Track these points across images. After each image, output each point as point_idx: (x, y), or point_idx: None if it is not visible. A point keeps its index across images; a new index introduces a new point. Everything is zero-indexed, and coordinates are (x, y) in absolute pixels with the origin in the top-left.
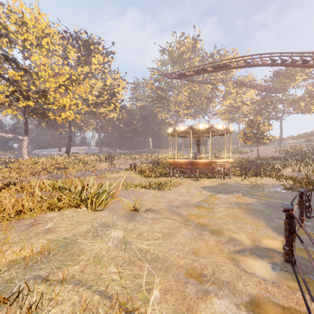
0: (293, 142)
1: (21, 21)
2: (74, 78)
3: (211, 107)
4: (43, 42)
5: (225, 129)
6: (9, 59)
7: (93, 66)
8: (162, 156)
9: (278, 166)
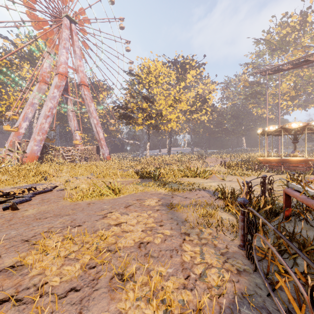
0: None
1: (148, 71)
2: (177, 98)
3: None
4: (159, 79)
5: None
6: (145, 98)
7: (187, 80)
8: (254, 155)
9: None
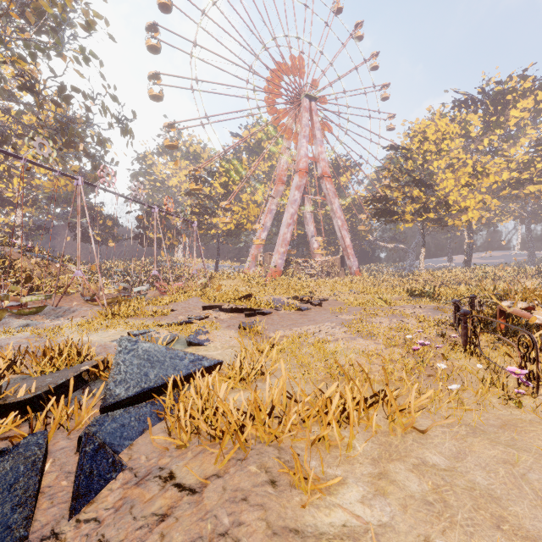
0: None
1: (423, 138)
2: (480, 170)
3: None
4: (443, 145)
5: None
6: (417, 183)
7: (511, 122)
8: None
9: None
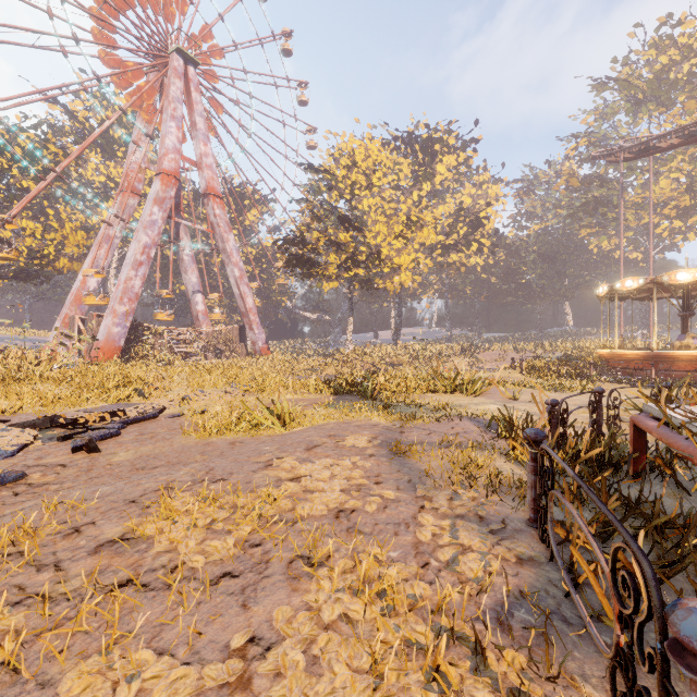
0: None
1: (351, 162)
2: (414, 219)
3: None
4: (374, 178)
5: None
6: (344, 221)
7: (438, 179)
8: (592, 344)
9: None
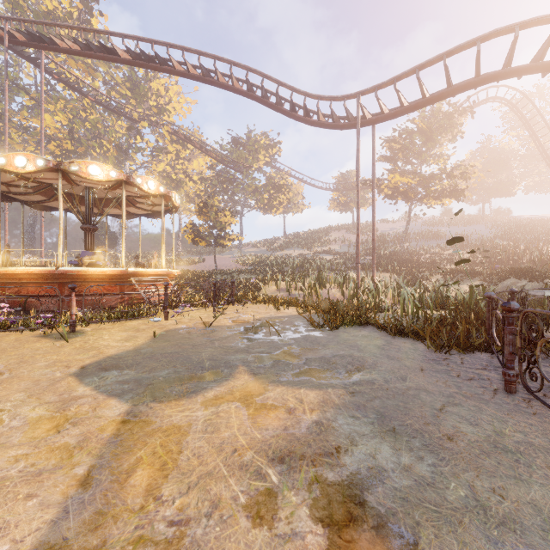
0: (254, 250)
1: None
2: None
3: (126, 169)
4: None
5: (163, 196)
6: None
7: None
8: None
9: (254, 283)
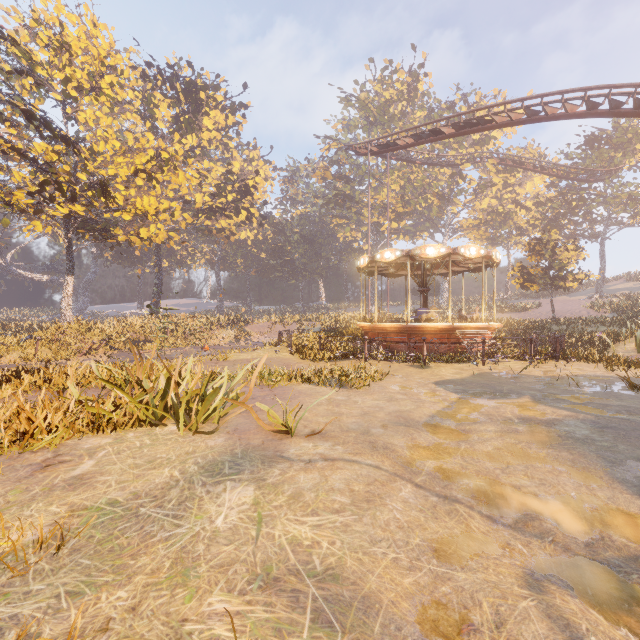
0: (628, 286)
1: (60, 42)
2: (166, 156)
3: (448, 214)
4: (104, 84)
5: (483, 257)
6: (34, 117)
7: (205, 134)
8: (346, 316)
9: (603, 338)
